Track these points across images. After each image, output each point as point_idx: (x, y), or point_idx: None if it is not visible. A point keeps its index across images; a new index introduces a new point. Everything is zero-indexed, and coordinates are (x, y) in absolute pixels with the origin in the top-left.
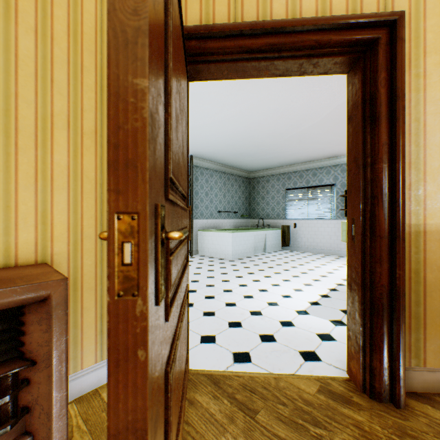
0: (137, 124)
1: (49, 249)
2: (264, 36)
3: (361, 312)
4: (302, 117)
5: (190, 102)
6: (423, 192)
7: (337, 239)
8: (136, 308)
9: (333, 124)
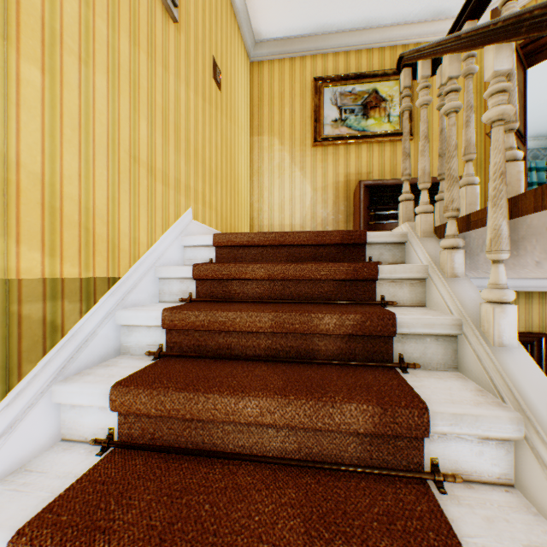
0: None
1: None
2: None
3: None
4: None
5: (541, 75)
6: None
7: None
8: None
9: None
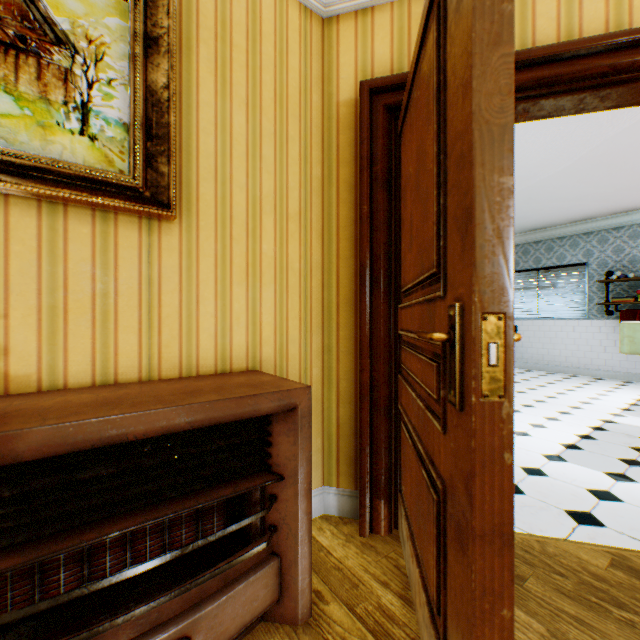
0: (503, 224)
1: (257, 354)
2: (527, 69)
3: None
4: (538, 163)
5: None
6: None
7: (590, 351)
8: (501, 410)
9: (592, 170)
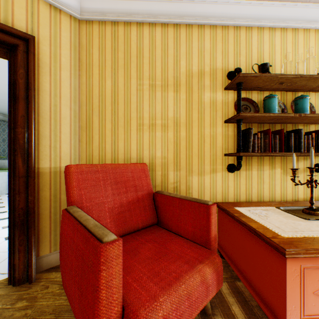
0: None
1: None
2: None
3: (10, 229)
4: None
5: None
6: (60, 148)
7: None
8: None
9: None
